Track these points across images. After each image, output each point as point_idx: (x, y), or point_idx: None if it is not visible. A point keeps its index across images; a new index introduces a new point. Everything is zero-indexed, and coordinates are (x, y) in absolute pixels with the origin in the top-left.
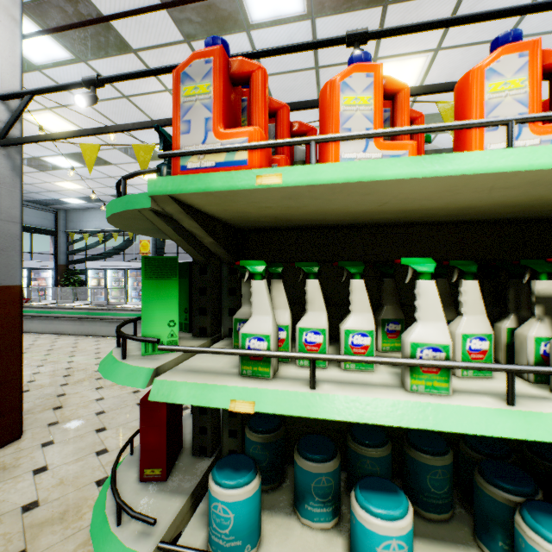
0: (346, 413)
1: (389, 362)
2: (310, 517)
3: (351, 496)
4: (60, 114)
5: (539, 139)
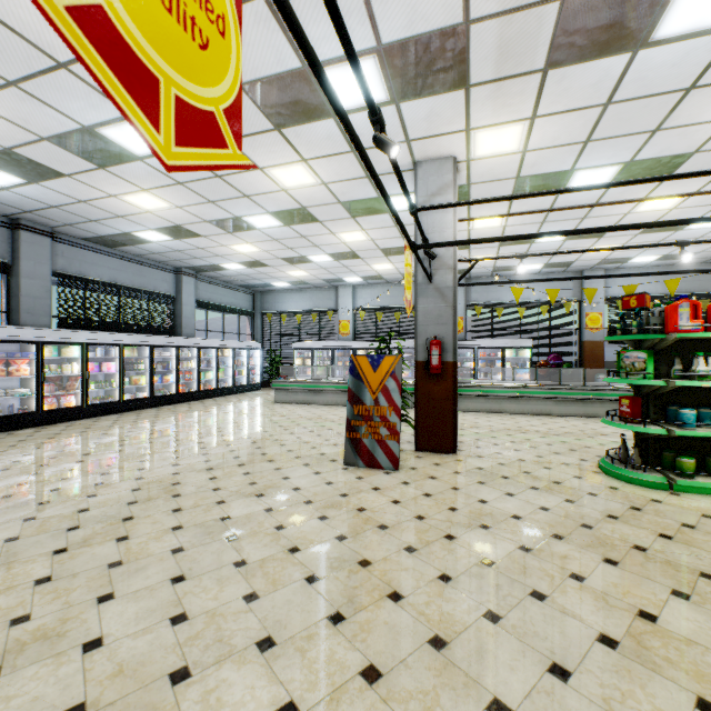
0: None
1: None
2: (705, 425)
3: None
4: (367, 232)
5: None
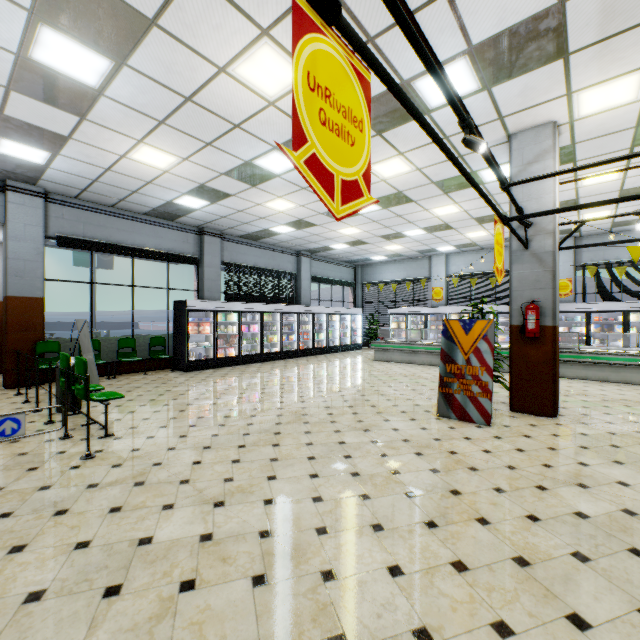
0: None
1: None
2: None
3: None
4: (460, 204)
5: None
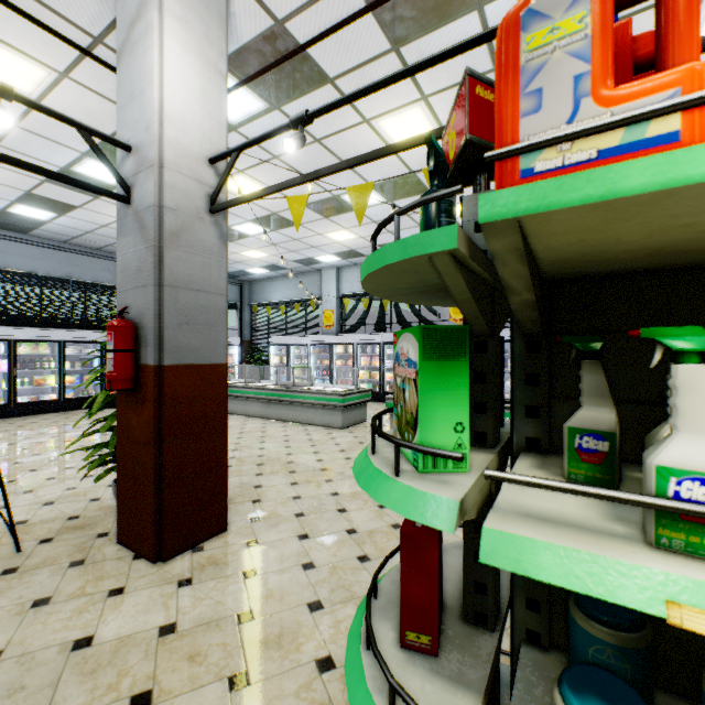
0: None
1: None
2: None
3: None
4: (251, 175)
5: None
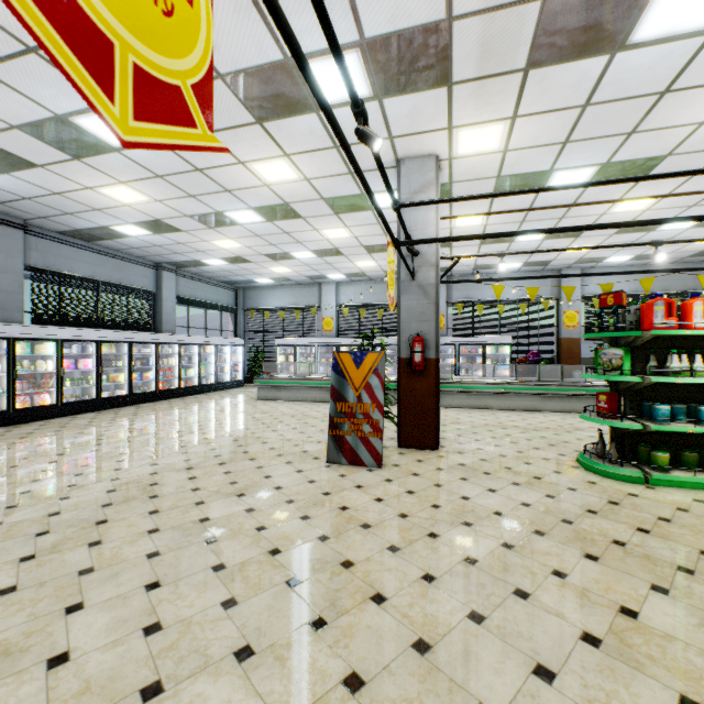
0: None
1: None
2: (679, 420)
3: (698, 407)
4: (350, 229)
5: None
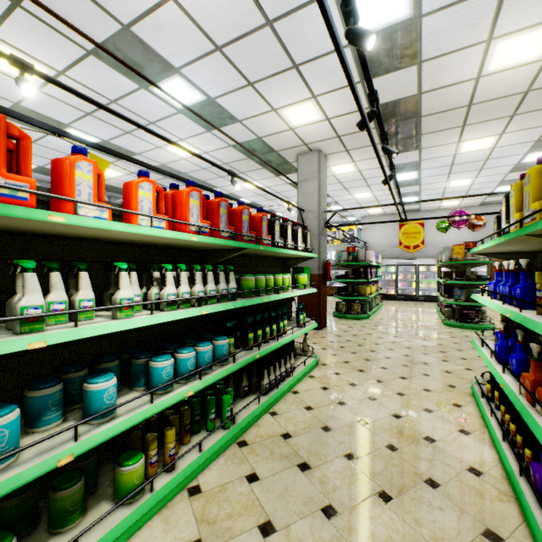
0: (98, 332)
1: (113, 307)
2: (48, 424)
3: (85, 385)
4: None
5: (156, 219)
